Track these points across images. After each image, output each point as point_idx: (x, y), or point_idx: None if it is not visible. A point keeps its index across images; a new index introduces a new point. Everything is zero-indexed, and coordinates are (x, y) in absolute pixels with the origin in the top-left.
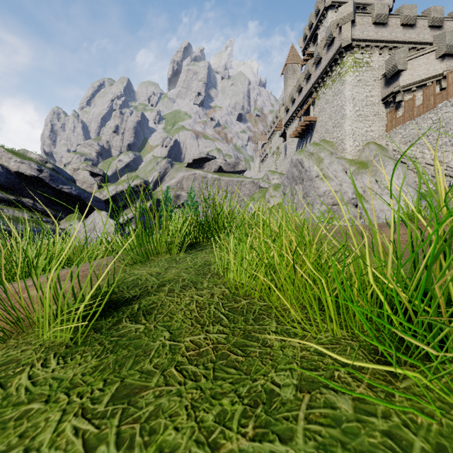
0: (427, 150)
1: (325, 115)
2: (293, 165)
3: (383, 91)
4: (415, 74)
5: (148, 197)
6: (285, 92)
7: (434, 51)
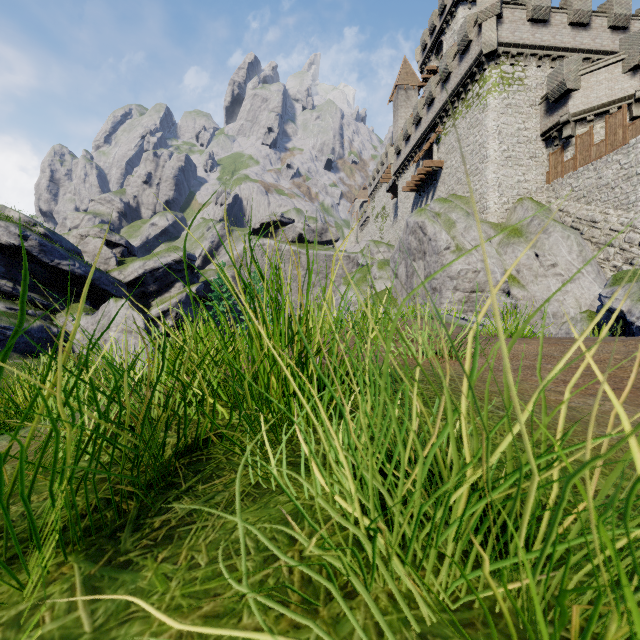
0: (612, 209)
1: (457, 158)
2: (409, 231)
3: (543, 122)
4: (592, 96)
5: (193, 279)
6: (395, 126)
7: (622, 61)
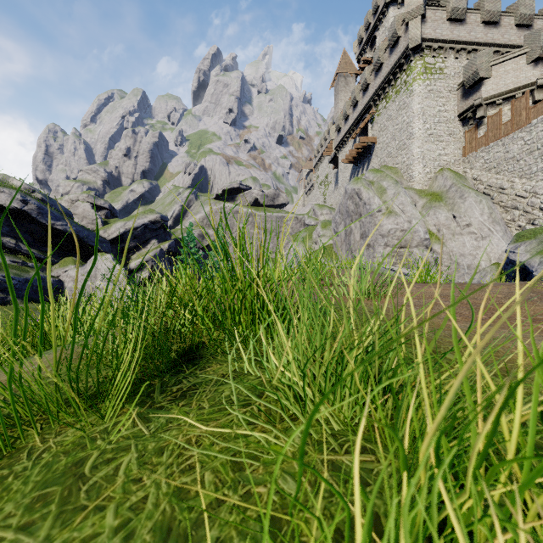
0: (517, 178)
1: (387, 135)
2: (348, 196)
3: (460, 105)
4: (501, 83)
5: (166, 236)
6: (336, 108)
7: (526, 54)
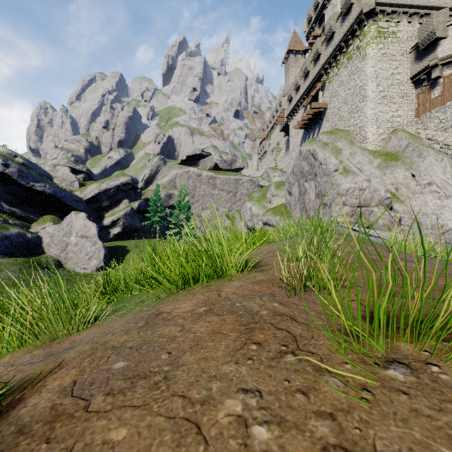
0: None
1: (339, 100)
2: (302, 157)
3: (413, 67)
4: None
5: (136, 197)
6: (287, 82)
7: None
